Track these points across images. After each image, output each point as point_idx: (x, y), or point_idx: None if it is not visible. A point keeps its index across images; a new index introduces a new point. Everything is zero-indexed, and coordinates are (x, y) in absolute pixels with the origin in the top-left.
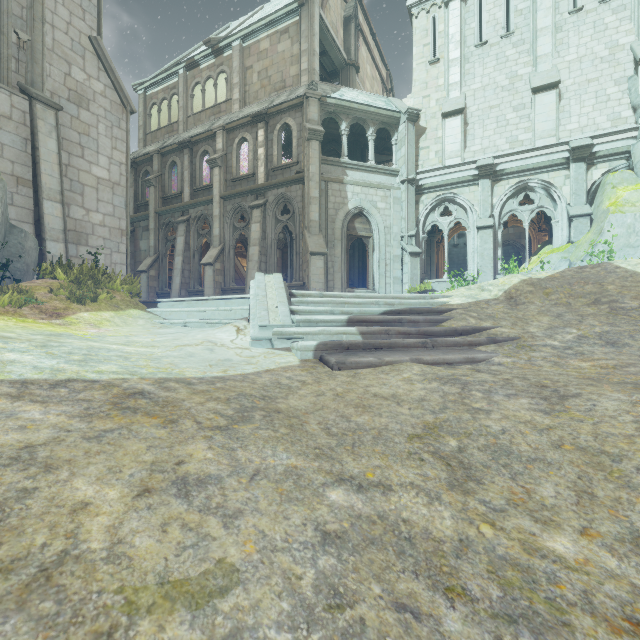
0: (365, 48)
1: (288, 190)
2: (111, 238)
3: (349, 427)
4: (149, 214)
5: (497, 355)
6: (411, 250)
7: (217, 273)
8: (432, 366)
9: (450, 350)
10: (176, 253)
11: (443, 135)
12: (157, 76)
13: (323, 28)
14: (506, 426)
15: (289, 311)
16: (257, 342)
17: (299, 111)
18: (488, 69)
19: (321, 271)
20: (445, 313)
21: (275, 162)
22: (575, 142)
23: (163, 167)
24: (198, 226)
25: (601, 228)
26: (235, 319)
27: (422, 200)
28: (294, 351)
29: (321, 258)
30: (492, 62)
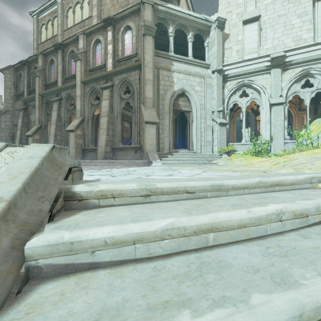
0: None
1: (129, 75)
2: None
3: None
4: (35, 96)
5: None
6: (220, 121)
7: (78, 137)
8: None
9: None
10: (51, 123)
11: (243, 37)
12: (44, 4)
13: None
14: None
15: None
16: None
17: (137, 16)
18: None
19: (154, 136)
20: None
21: (120, 55)
22: None
23: (45, 64)
24: (67, 104)
25: None
26: None
27: (226, 86)
28: None
29: (154, 126)
30: None
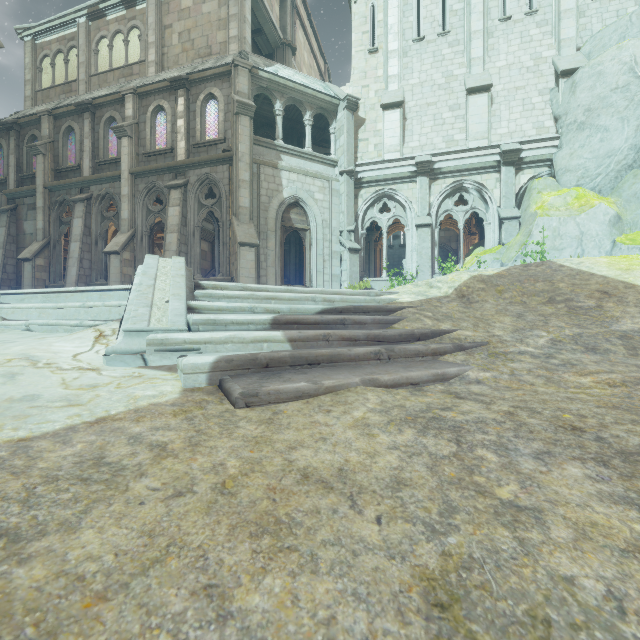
0: (302, 33)
1: (213, 170)
2: None
3: None
4: (36, 189)
5: (471, 368)
6: (350, 246)
7: (125, 264)
8: (392, 390)
9: (411, 362)
10: (72, 238)
11: (382, 128)
12: (49, 21)
13: None
14: (609, 577)
15: (185, 308)
16: (117, 358)
17: (227, 81)
18: (426, 65)
19: (252, 265)
20: (395, 312)
21: (198, 137)
22: (506, 146)
23: (56, 132)
24: (102, 207)
25: (530, 230)
26: (109, 319)
27: (361, 194)
28: (179, 372)
29: (252, 250)
30: (429, 59)
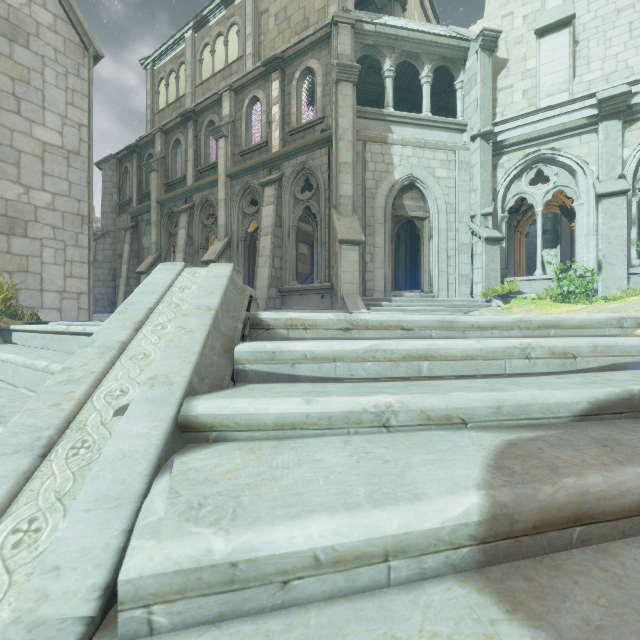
0: None
1: (310, 157)
2: (65, 227)
3: None
4: (150, 204)
5: None
6: (487, 234)
7: None
8: None
9: None
10: (177, 249)
11: (537, 63)
12: (164, 44)
13: None
14: None
15: (155, 449)
16: None
17: (325, 47)
18: None
19: (355, 267)
20: None
21: (293, 122)
22: None
23: (166, 148)
24: (203, 215)
25: None
26: None
27: (502, 163)
28: None
29: (355, 248)
30: None
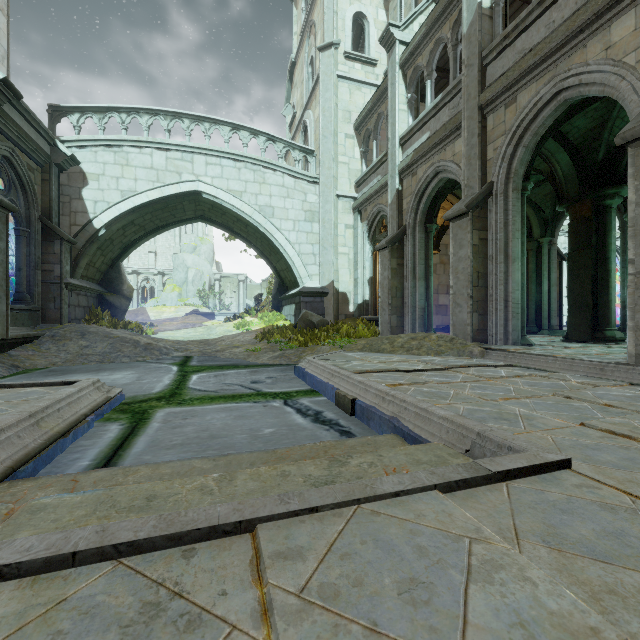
0: None
1: None
2: None
3: None
4: None
5: None
6: None
7: None
8: None
9: None
10: None
11: None
12: None
13: None
14: None
15: None
16: None
17: None
18: None
19: None
20: None
21: None
22: (159, 270)
23: None
24: None
25: (162, 295)
26: None
27: None
28: None
29: None
30: None
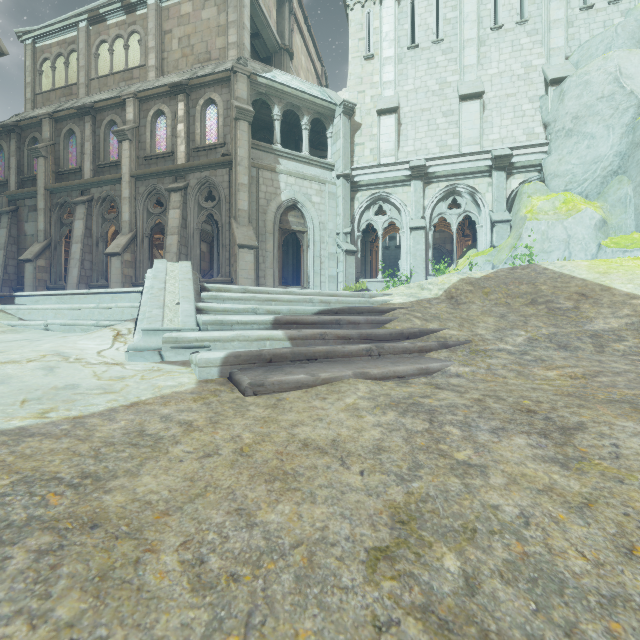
0: (300, 37)
1: (213, 174)
2: None
3: (248, 547)
4: (37, 191)
5: (453, 363)
6: (347, 248)
7: (126, 265)
8: (381, 382)
9: (399, 358)
10: (73, 240)
11: (378, 132)
12: (50, 25)
13: (254, 2)
14: (524, 505)
15: (194, 309)
16: (137, 354)
17: (226, 87)
18: (420, 72)
19: (251, 266)
20: (387, 313)
21: (198, 141)
22: (497, 151)
23: (57, 135)
24: (103, 209)
25: (520, 234)
26: (122, 320)
27: (357, 197)
28: (193, 366)
29: (251, 252)
30: (424, 66)
